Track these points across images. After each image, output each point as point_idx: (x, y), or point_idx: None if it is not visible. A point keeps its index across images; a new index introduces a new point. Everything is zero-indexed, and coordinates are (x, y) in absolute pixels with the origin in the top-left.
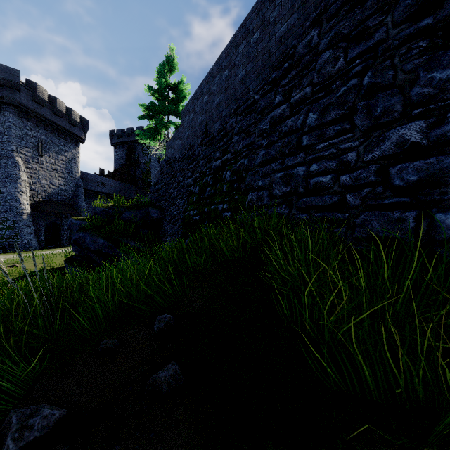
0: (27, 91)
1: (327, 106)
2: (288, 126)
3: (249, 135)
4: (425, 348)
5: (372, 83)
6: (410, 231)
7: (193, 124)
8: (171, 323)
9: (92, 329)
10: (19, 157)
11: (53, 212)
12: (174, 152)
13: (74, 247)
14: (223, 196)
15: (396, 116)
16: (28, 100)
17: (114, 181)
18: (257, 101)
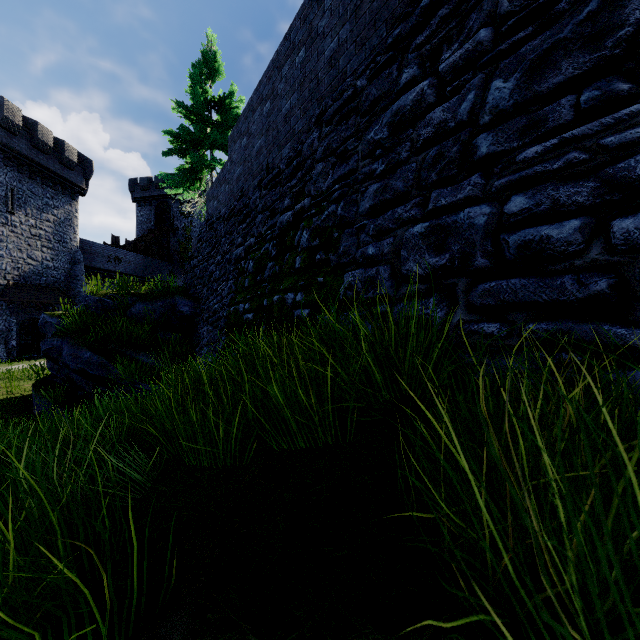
0: None
1: (546, 53)
2: (435, 122)
3: (346, 158)
4: None
5: None
6: None
7: (247, 155)
8: None
9: None
10: None
11: (33, 302)
12: (217, 206)
13: (50, 362)
14: (296, 277)
15: None
16: None
17: (135, 254)
18: (362, 90)
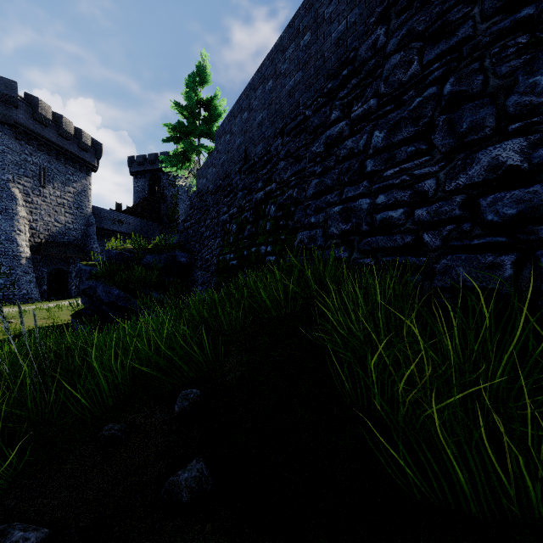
0: (26, 107)
1: (397, 122)
2: (348, 148)
3: (299, 160)
4: (542, 441)
5: (455, 91)
6: (508, 280)
7: (230, 148)
8: (197, 401)
9: (94, 408)
10: (16, 189)
11: (59, 256)
12: (206, 183)
13: (84, 298)
14: (267, 236)
15: (487, 132)
16: (27, 119)
17: (133, 218)
18: (309, 118)
